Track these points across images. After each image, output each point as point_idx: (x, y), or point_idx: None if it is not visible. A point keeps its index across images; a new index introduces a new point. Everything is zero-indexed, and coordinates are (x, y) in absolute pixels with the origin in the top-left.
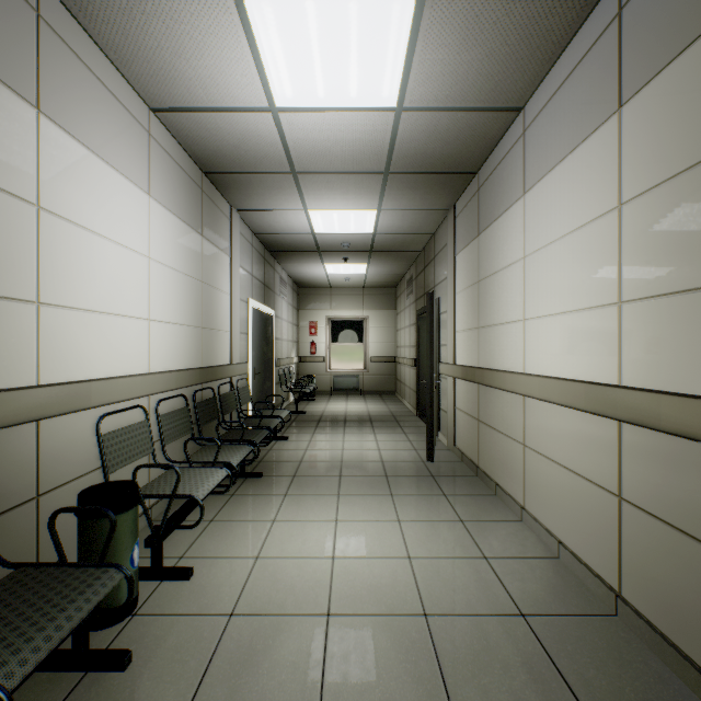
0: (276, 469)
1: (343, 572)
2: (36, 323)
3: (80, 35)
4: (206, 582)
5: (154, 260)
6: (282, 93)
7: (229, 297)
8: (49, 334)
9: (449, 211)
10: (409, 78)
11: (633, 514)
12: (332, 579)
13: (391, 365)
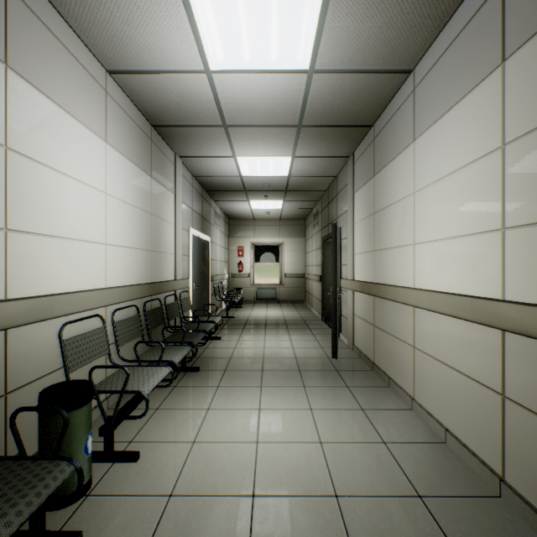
0: (211, 364)
1: (265, 455)
2: (4, 246)
3: (45, 5)
4: (150, 464)
5: (111, 195)
6: (214, 57)
7: (173, 226)
8: (17, 256)
9: (349, 158)
10: (320, 43)
11: (516, 411)
12: (256, 462)
13: (301, 280)
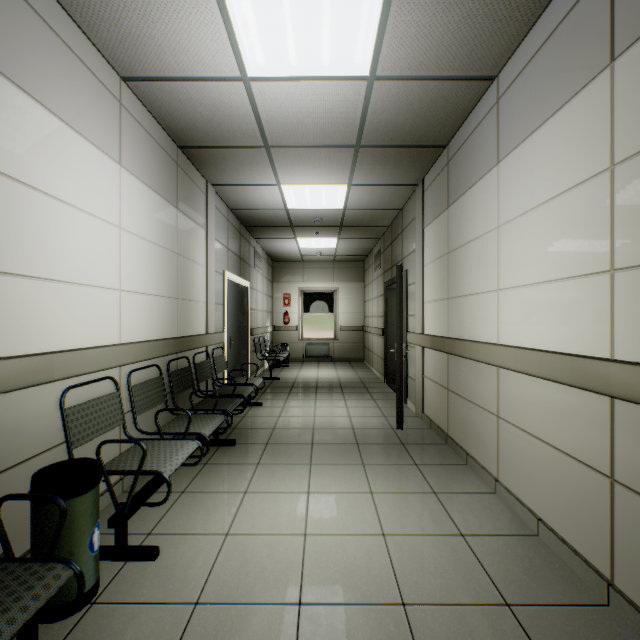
0: (250, 436)
1: (315, 551)
2: None
3: None
4: (172, 563)
5: (126, 230)
6: (253, 60)
7: (205, 269)
8: (5, 304)
9: (417, 186)
10: (382, 43)
11: (629, 498)
12: (304, 560)
13: (359, 334)
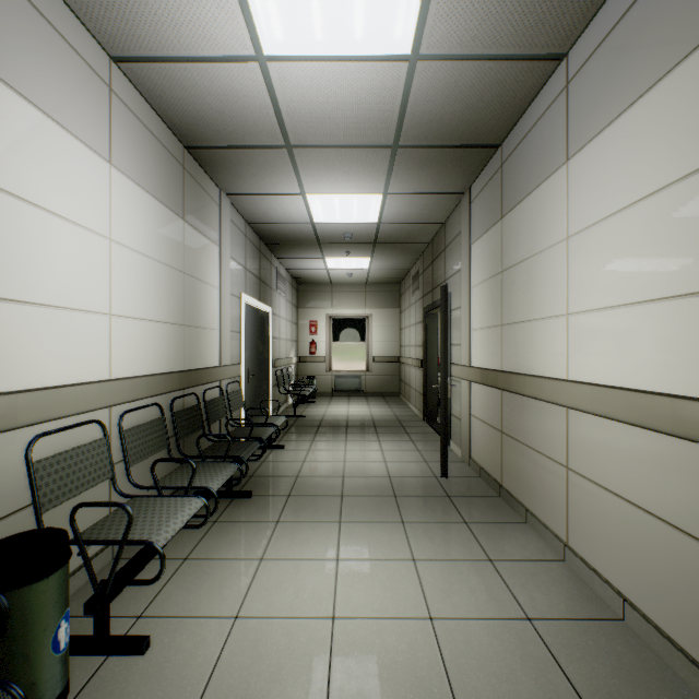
0: (269, 486)
1: (346, 642)
2: None
3: None
4: (165, 659)
5: (118, 242)
6: (270, 34)
7: (218, 291)
8: None
9: (464, 195)
10: (428, 10)
11: None
12: (331, 656)
13: (395, 365)
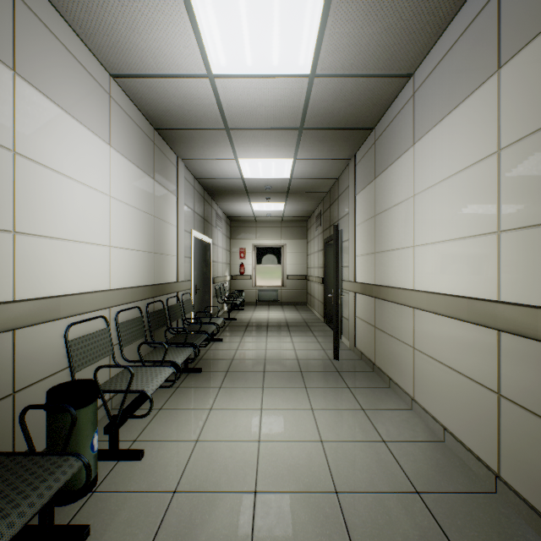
0: (213, 365)
1: (267, 454)
2: (12, 249)
3: (51, 12)
4: (154, 462)
5: (114, 198)
6: (217, 62)
7: (176, 228)
8: (24, 258)
9: (350, 160)
10: (320, 49)
11: (511, 409)
12: (258, 460)
13: (303, 282)
